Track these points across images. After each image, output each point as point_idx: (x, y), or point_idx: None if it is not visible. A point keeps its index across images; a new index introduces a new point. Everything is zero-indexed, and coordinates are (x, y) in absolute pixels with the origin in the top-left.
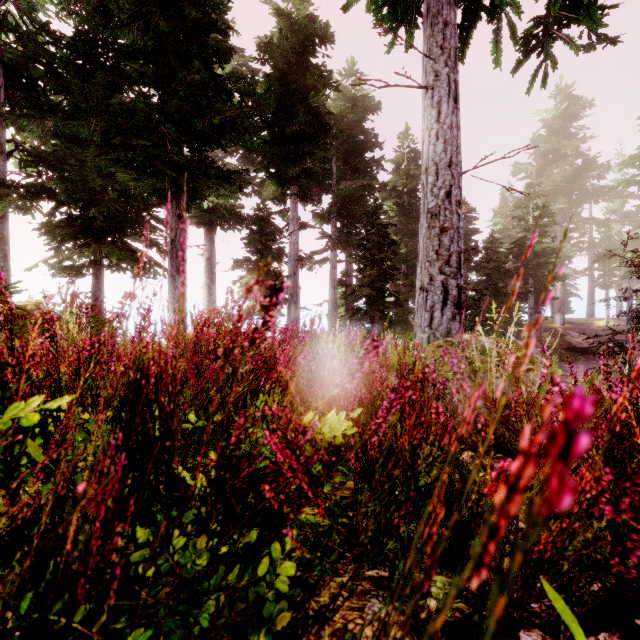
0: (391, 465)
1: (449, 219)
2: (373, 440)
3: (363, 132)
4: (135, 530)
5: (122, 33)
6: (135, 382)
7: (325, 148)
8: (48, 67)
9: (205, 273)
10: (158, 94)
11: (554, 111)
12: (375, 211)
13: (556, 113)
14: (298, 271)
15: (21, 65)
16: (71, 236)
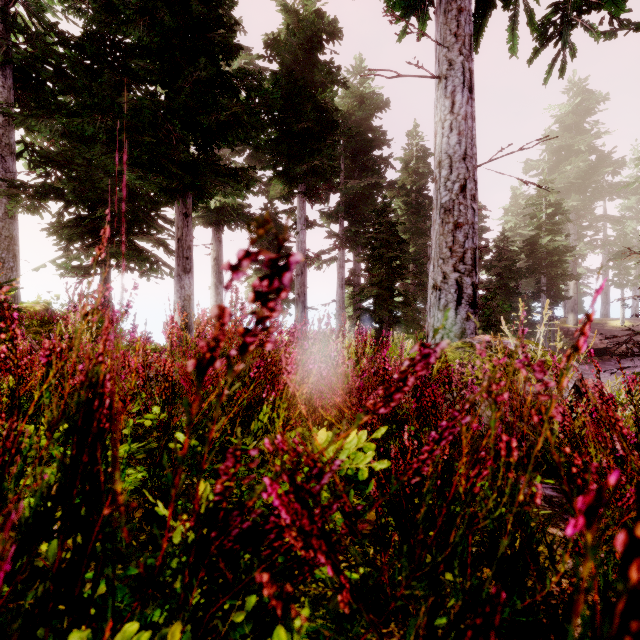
0: (442, 521)
1: (464, 214)
2: (413, 482)
3: (371, 130)
4: (71, 627)
5: (128, 29)
6: (86, 403)
7: (333, 145)
8: (57, 68)
9: (212, 273)
10: (165, 92)
11: (567, 106)
12: (384, 209)
13: (569, 108)
14: (305, 270)
15: (30, 66)
16: (79, 236)
